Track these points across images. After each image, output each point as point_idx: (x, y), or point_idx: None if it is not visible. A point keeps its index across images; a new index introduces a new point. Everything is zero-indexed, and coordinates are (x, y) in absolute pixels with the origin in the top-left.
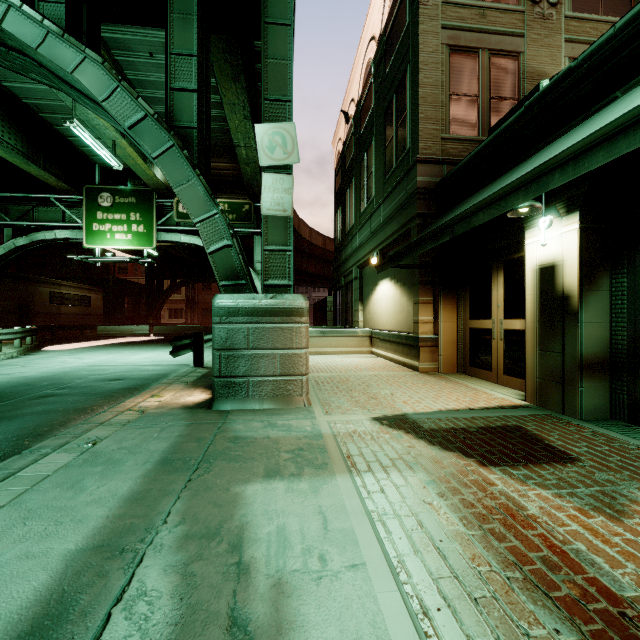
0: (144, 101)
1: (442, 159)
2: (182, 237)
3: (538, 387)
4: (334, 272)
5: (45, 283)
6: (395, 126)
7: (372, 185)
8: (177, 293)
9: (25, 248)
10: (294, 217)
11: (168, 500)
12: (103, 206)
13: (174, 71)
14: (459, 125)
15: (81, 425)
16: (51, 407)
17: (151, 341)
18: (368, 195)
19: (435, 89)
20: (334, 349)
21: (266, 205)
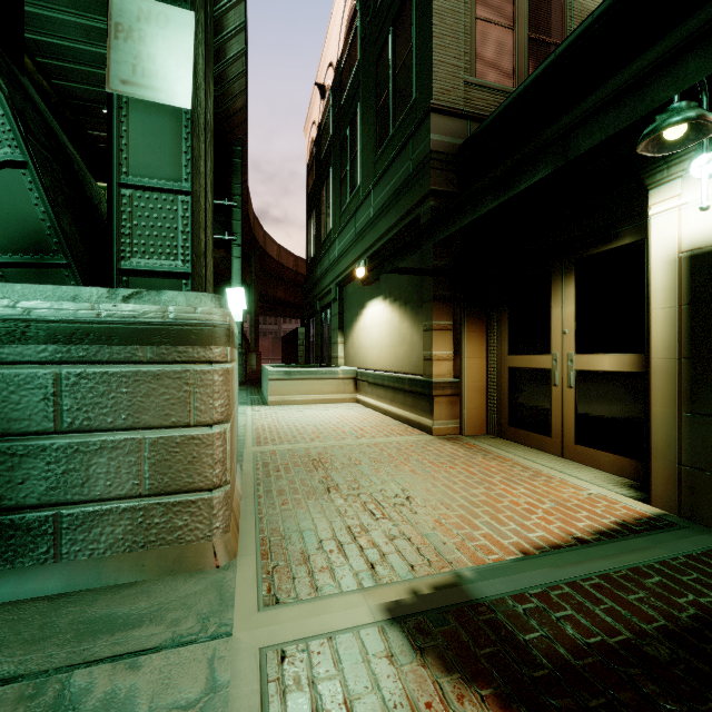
0: None
1: (466, 111)
2: None
3: (684, 482)
4: (306, 294)
5: None
6: (392, 73)
7: (357, 169)
8: None
9: None
10: (258, 229)
11: None
12: None
13: None
14: (489, 66)
15: None
16: None
17: None
18: (352, 185)
19: (456, 5)
20: (304, 397)
21: (120, 70)
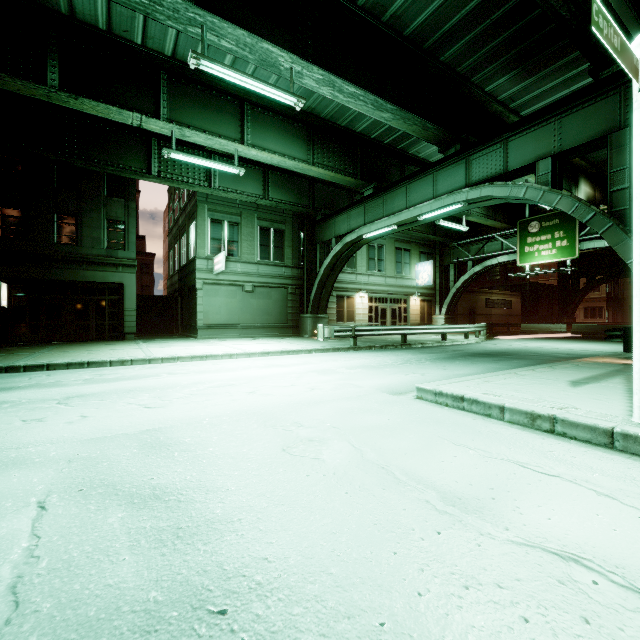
0: (594, 207)
1: None
2: (605, 242)
3: None
4: None
5: (483, 293)
6: None
7: None
8: (594, 291)
9: (478, 272)
10: None
11: (619, 375)
12: (531, 232)
13: (612, 182)
14: None
15: (566, 361)
16: (540, 358)
17: (571, 337)
18: None
19: None
20: None
21: None
